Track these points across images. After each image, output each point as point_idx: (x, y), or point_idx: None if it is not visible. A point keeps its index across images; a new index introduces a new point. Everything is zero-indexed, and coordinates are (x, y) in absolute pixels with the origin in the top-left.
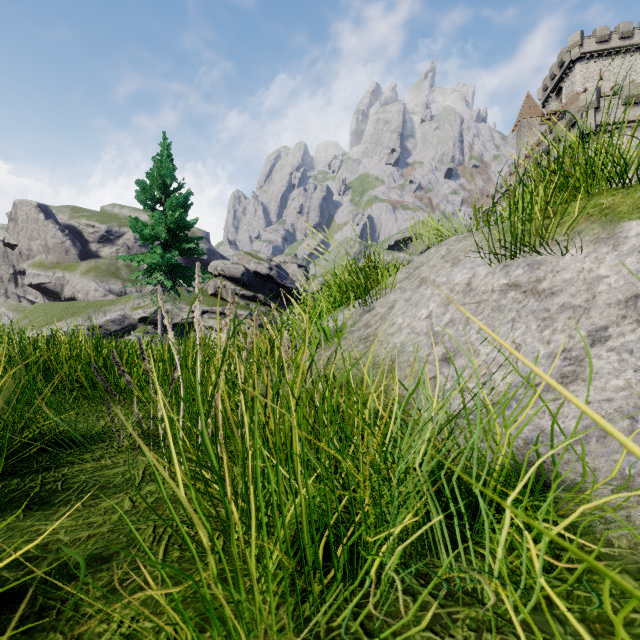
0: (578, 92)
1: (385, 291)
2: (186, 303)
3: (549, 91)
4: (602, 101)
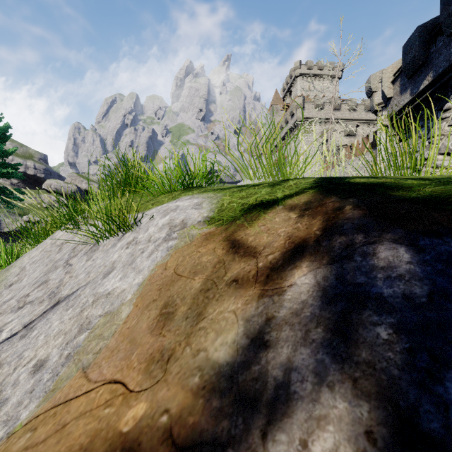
0: (299, 95)
1: (48, 235)
2: (19, 214)
3: (286, 91)
4: (306, 104)
